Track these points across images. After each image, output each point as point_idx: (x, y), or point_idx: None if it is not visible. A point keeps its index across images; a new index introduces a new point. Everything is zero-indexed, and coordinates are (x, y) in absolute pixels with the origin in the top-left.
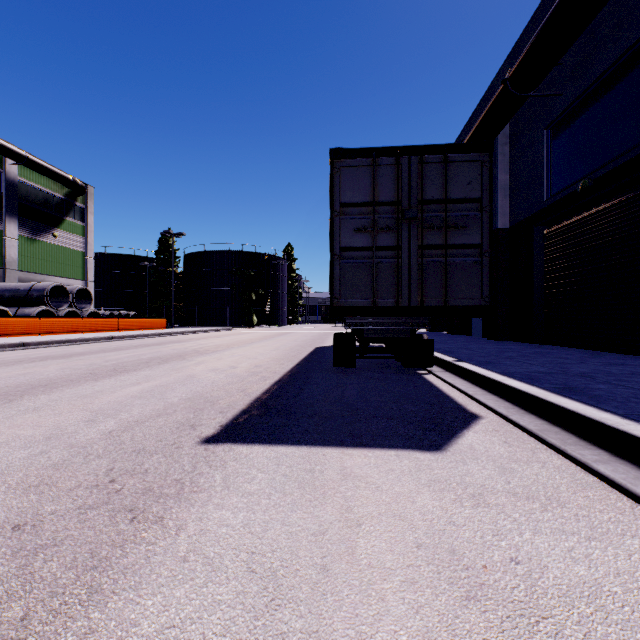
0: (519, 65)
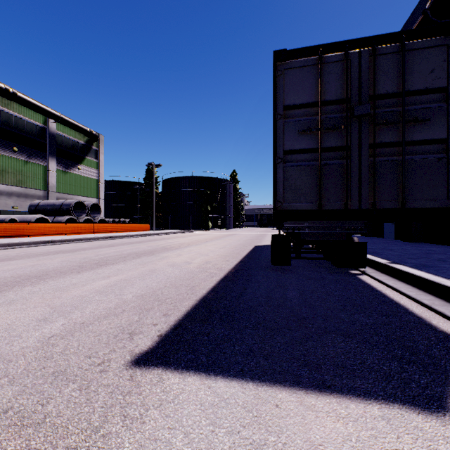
0: None
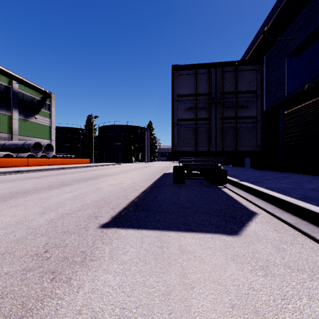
0: (272, 23)
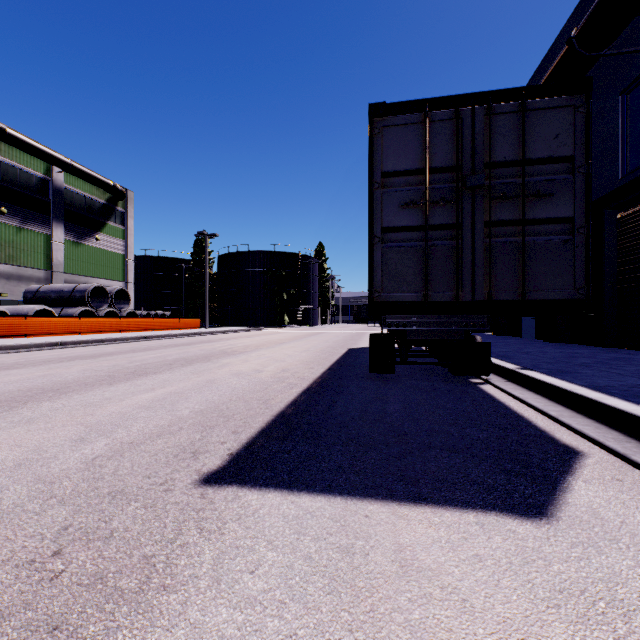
0: (590, 18)
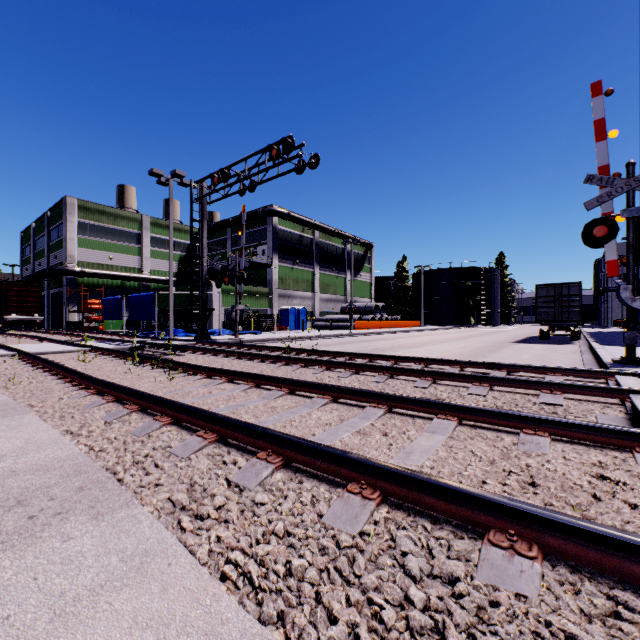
0: None
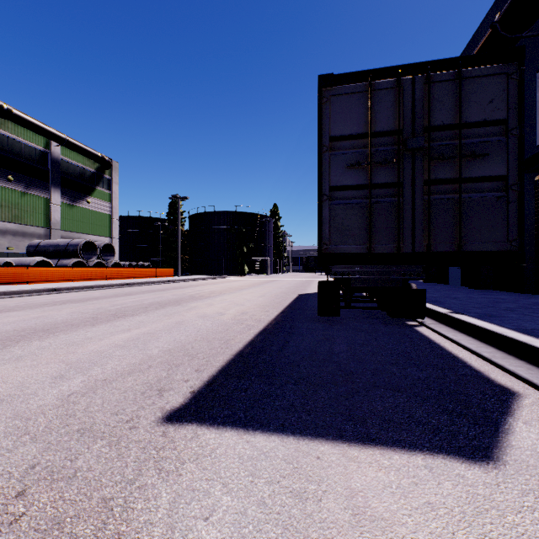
0: (512, 4)
